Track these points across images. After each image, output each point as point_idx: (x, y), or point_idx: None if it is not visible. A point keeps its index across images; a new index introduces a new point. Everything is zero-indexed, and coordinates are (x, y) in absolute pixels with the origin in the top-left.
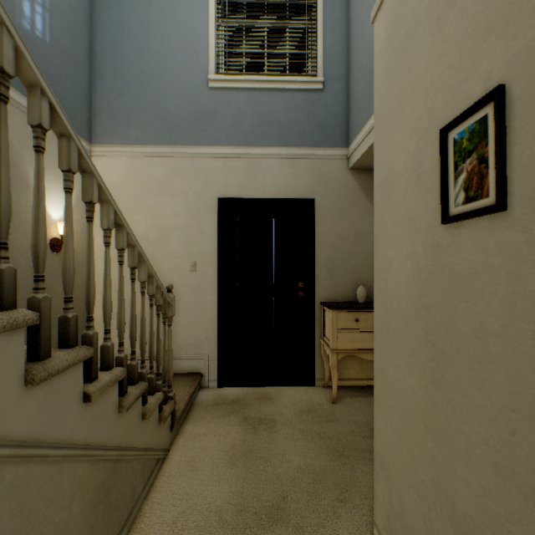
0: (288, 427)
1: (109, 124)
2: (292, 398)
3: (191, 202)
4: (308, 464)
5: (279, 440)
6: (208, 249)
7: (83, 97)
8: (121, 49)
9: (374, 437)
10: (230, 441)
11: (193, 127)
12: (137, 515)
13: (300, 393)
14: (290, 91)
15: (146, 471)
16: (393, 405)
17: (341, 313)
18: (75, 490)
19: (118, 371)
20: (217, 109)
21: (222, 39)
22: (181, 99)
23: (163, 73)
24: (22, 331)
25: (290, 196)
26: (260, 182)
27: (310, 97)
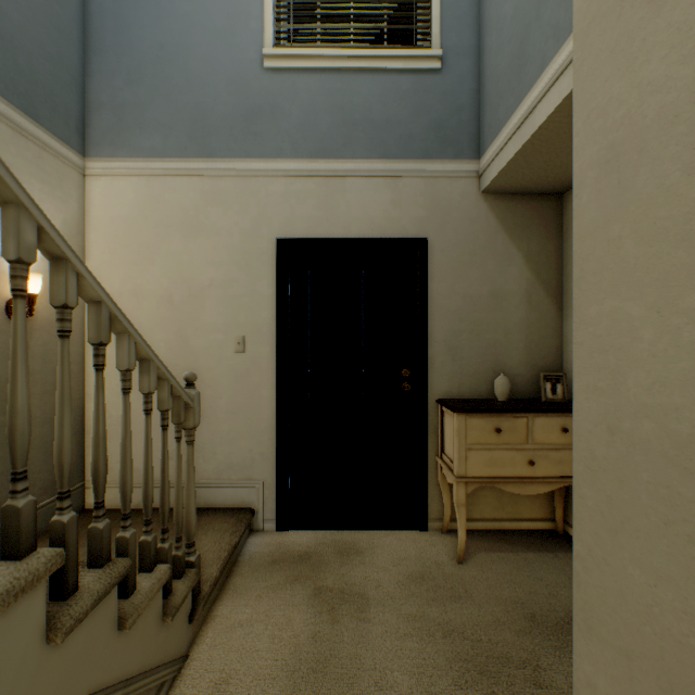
0: (389, 610)
1: (112, 126)
2: (393, 552)
3: (237, 245)
4: (427, 693)
5: (374, 639)
6: (263, 318)
7: (69, 83)
8: (130, 12)
9: (576, 693)
10: (291, 639)
11: (240, 130)
12: None
13: (405, 543)
14: (389, 73)
15: None
16: (641, 654)
17: (472, 419)
18: None
19: (40, 560)
20: (277, 101)
21: None
22: (222, 86)
23: (194, 48)
24: None
25: (389, 235)
26: (343, 214)
27: (420, 81)
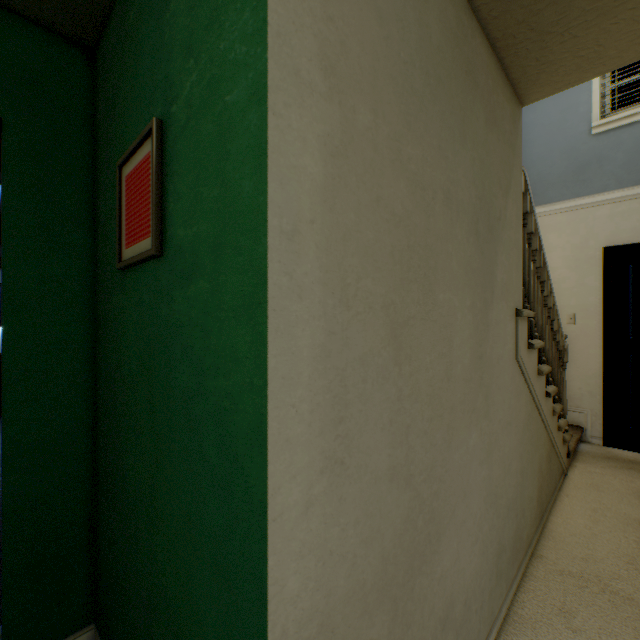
0: None
1: None
2: None
3: (568, 256)
4: None
5: None
6: (589, 301)
7: None
8: None
9: None
10: (635, 486)
11: (570, 181)
12: (556, 495)
13: None
14: None
15: (558, 472)
16: None
17: None
18: (543, 443)
19: (553, 387)
20: (601, 153)
21: (608, 77)
22: (555, 157)
23: (535, 140)
24: (536, 349)
25: None
26: None
27: None
